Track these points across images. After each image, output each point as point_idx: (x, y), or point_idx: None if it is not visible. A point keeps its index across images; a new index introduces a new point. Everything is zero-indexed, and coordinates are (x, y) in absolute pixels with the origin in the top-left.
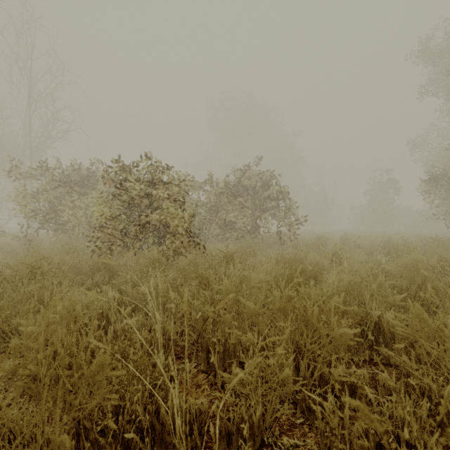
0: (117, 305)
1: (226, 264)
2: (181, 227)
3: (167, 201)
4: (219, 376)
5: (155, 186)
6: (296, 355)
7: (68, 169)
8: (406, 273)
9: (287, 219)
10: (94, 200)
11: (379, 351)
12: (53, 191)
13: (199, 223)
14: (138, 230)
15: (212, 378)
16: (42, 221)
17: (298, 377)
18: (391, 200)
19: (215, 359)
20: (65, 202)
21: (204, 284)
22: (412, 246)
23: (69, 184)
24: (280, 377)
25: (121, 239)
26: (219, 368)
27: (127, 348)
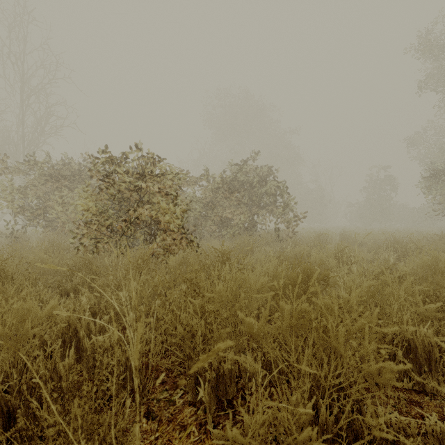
0: (94, 313)
1: (222, 264)
2: (173, 223)
3: (158, 195)
4: (210, 417)
5: (144, 179)
6: (313, 390)
7: (58, 164)
8: (425, 275)
9: (285, 216)
10: (80, 194)
11: (409, 373)
12: (41, 186)
13: (194, 220)
14: (124, 227)
15: (202, 414)
16: (31, 218)
17: (316, 421)
18: (389, 197)
19: (205, 391)
20: (53, 198)
21: (194, 290)
22: (421, 243)
23: (58, 179)
24: (298, 440)
25: (109, 236)
26: (210, 401)
27: (85, 383)
